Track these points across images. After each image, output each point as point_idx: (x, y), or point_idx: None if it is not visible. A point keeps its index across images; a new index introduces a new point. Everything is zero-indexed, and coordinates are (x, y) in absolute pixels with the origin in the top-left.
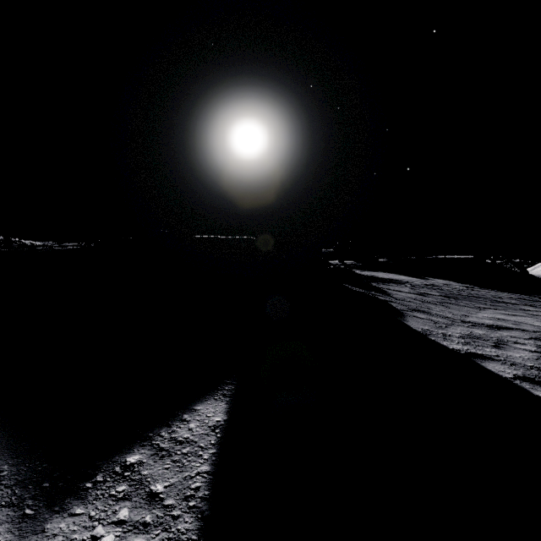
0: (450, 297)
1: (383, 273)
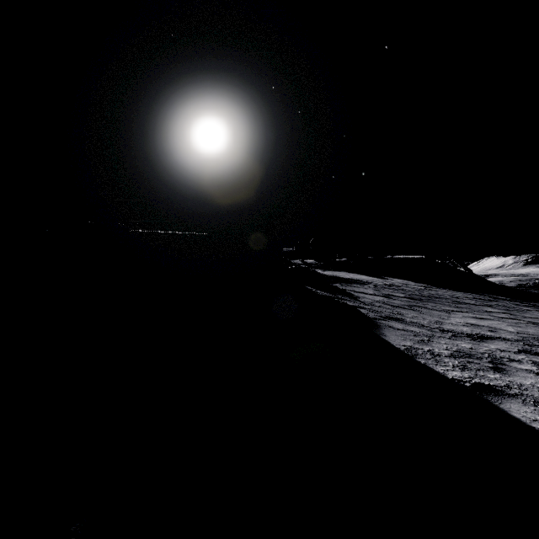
0: (414, 298)
1: (344, 273)
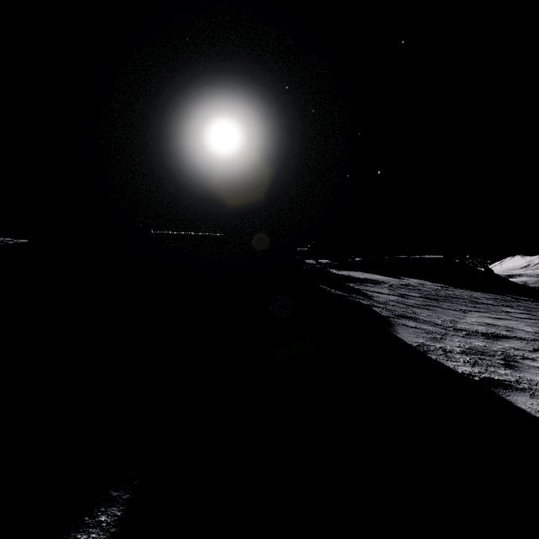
0: (430, 298)
1: (358, 272)
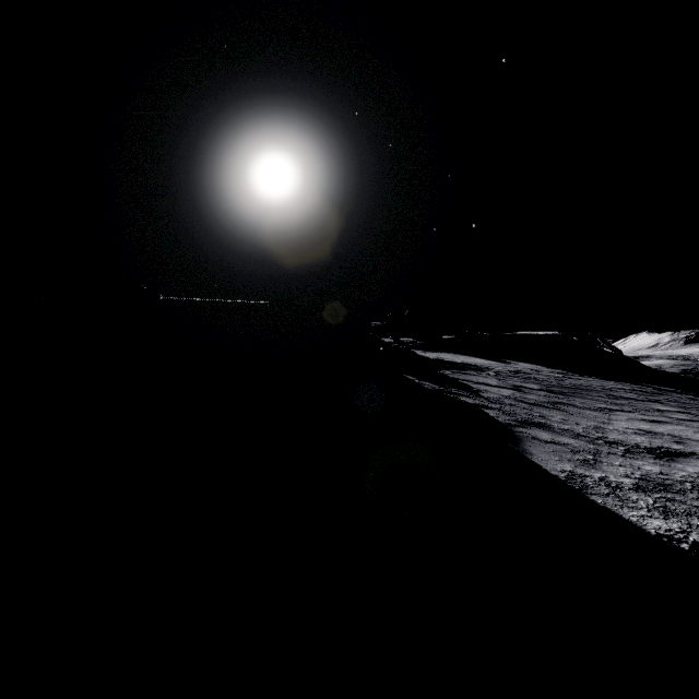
0: (554, 391)
1: (451, 354)
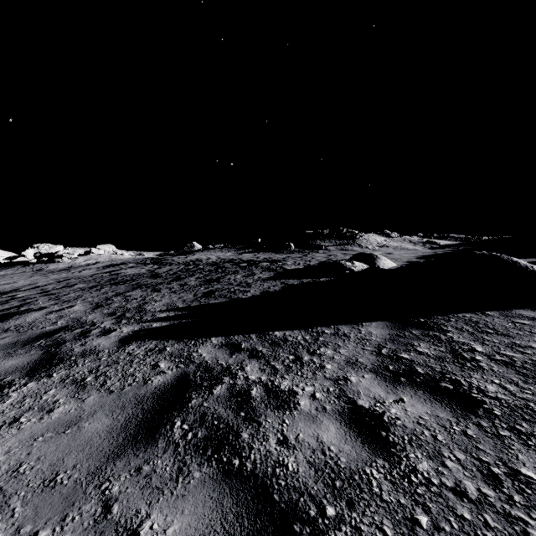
0: None
1: None
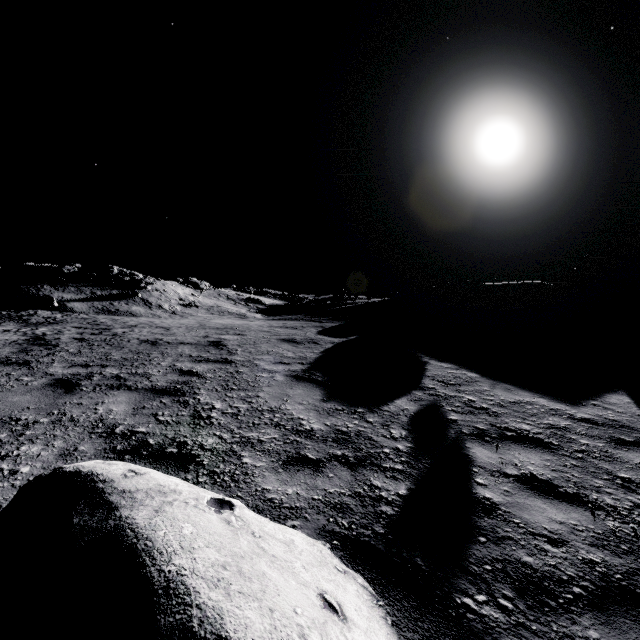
0: None
1: None
